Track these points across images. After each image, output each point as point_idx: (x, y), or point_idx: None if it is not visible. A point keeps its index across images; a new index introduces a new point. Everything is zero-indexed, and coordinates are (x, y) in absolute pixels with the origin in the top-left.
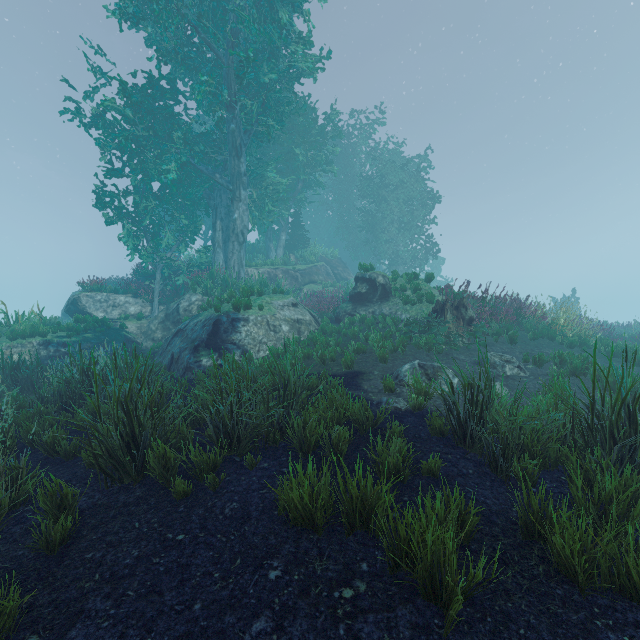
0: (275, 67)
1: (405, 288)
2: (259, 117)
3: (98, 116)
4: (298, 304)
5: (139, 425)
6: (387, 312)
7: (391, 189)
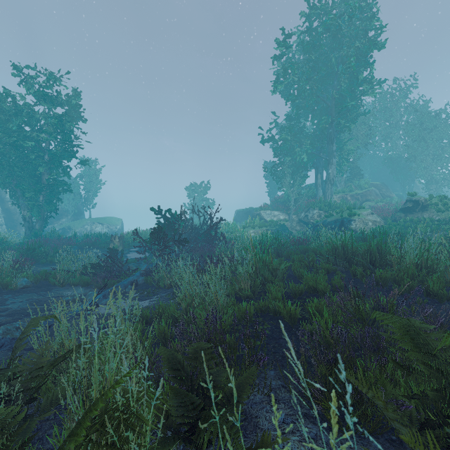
0: (353, 97)
1: (437, 204)
2: (345, 124)
3: (271, 138)
4: (373, 213)
5: (364, 239)
6: (426, 216)
7: (426, 133)
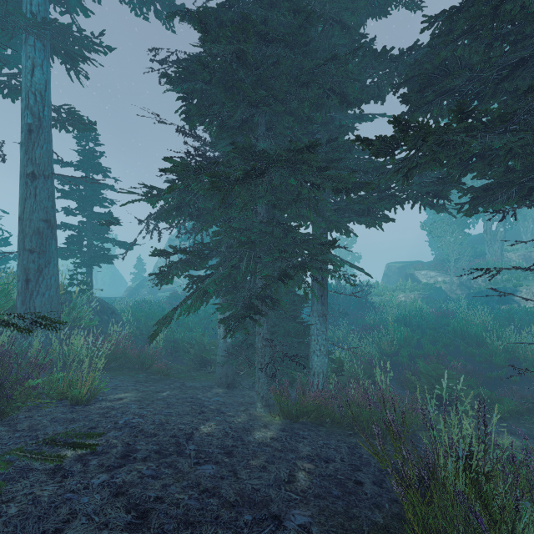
0: None
1: None
2: None
3: None
4: None
5: (509, 318)
6: None
7: None
